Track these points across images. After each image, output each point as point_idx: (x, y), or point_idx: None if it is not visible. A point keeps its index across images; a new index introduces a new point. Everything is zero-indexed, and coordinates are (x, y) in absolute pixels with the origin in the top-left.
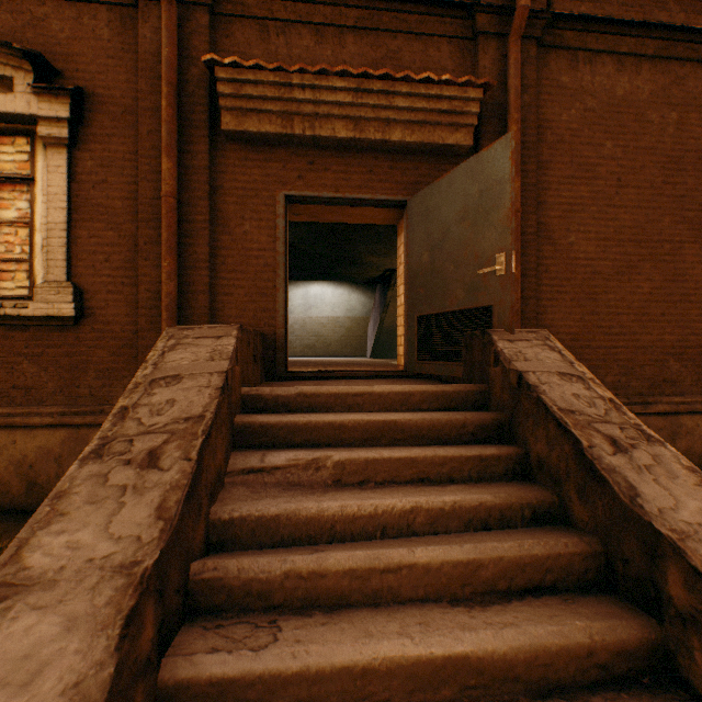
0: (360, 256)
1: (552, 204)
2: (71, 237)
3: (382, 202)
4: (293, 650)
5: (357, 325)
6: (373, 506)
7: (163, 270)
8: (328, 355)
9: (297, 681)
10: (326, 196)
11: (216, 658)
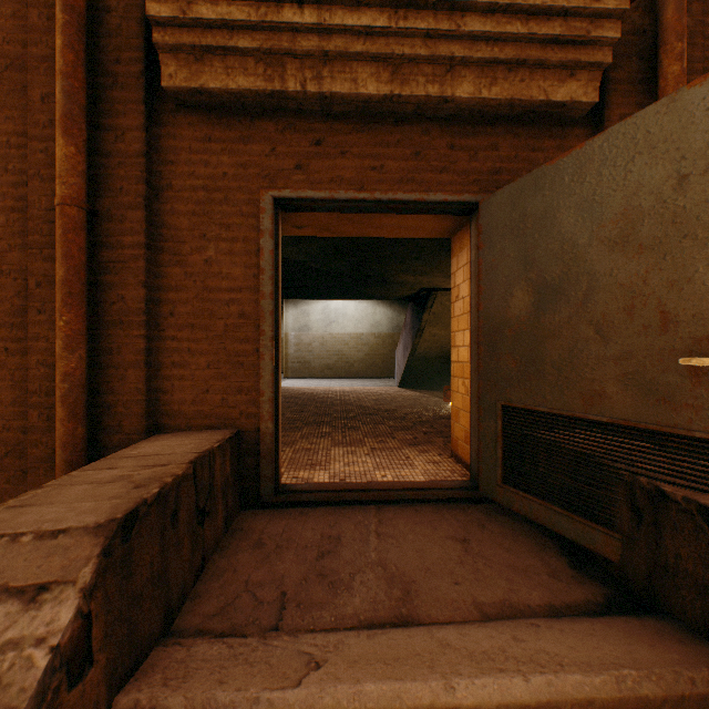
0: (390, 274)
1: None
2: None
3: (436, 205)
4: None
5: (382, 342)
6: None
7: (58, 333)
8: (350, 377)
9: None
10: (342, 198)
11: None
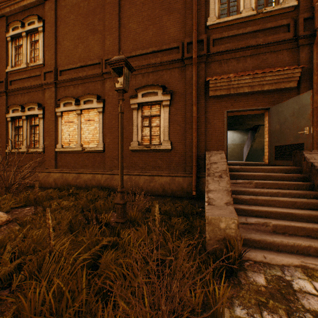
0: (244, 122)
1: None
2: (169, 129)
3: (260, 109)
4: (255, 207)
5: (236, 147)
6: (267, 191)
7: (193, 136)
8: None
9: (256, 211)
10: (240, 110)
11: (241, 206)
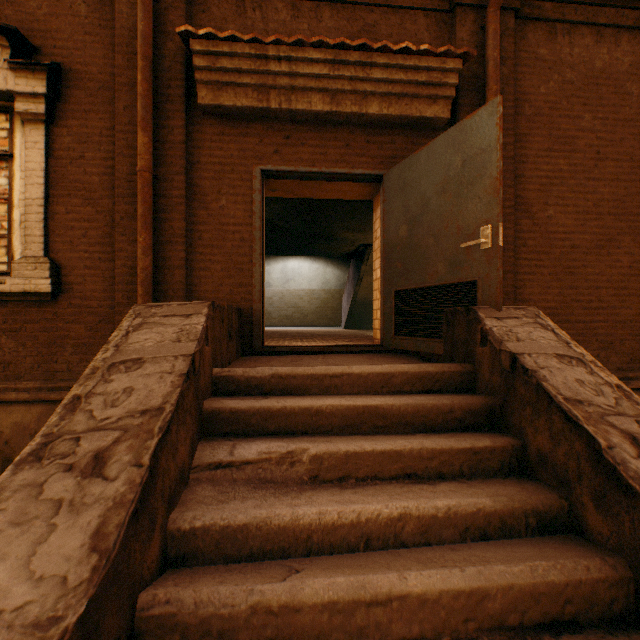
0: (335, 231)
1: (530, 177)
2: (49, 213)
3: (358, 176)
4: None
5: (331, 297)
6: (355, 512)
7: (139, 245)
8: (305, 325)
9: None
10: (302, 171)
11: None
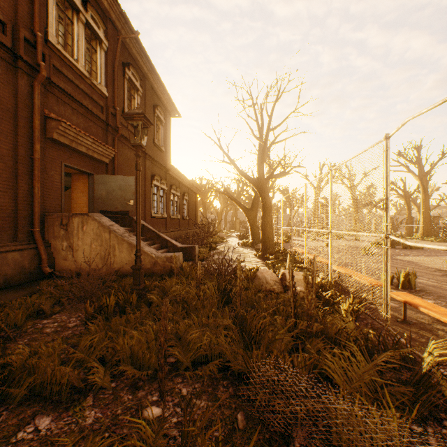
0: None
1: None
2: None
3: (87, 172)
4: None
5: None
6: None
7: (38, 187)
8: None
9: None
10: (75, 167)
11: None
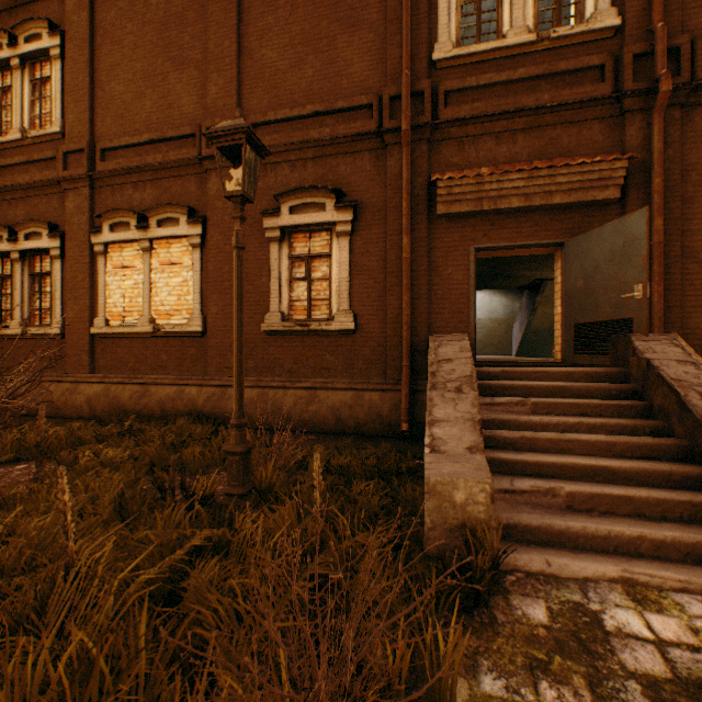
0: (513, 271)
1: (696, 230)
2: (350, 285)
3: (544, 244)
4: (531, 456)
5: (498, 326)
6: (556, 420)
7: (404, 301)
8: None
9: (534, 465)
10: (502, 246)
11: (502, 454)
